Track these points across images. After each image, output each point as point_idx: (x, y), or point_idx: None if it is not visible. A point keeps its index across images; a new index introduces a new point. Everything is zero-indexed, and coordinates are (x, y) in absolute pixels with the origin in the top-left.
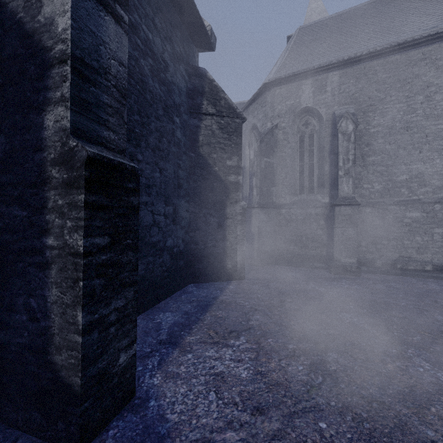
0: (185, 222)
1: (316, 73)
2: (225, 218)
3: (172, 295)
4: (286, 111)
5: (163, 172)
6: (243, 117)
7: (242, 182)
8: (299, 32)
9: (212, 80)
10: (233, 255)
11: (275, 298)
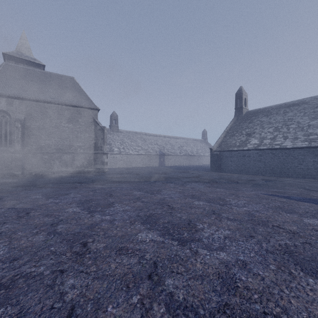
0: None
1: (8, 97)
2: None
3: None
4: None
5: None
6: None
7: None
8: (4, 66)
9: None
10: None
11: None
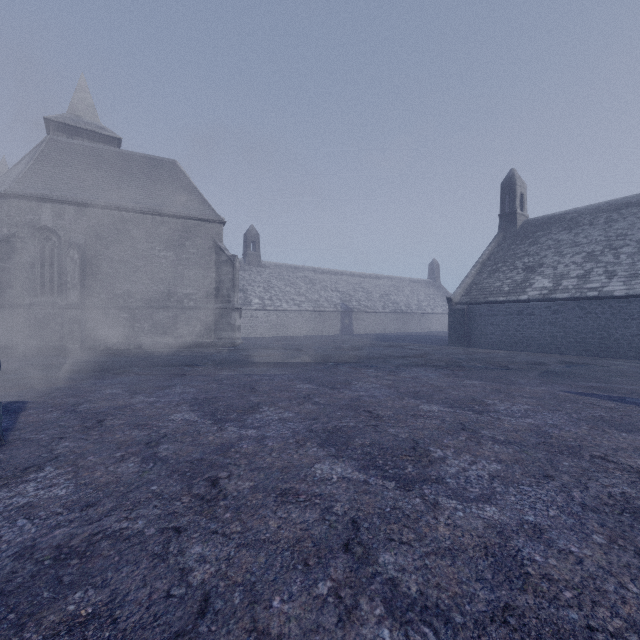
0: None
1: (55, 202)
2: None
3: None
4: (25, 224)
5: None
6: None
7: None
8: (49, 143)
9: None
10: None
11: None
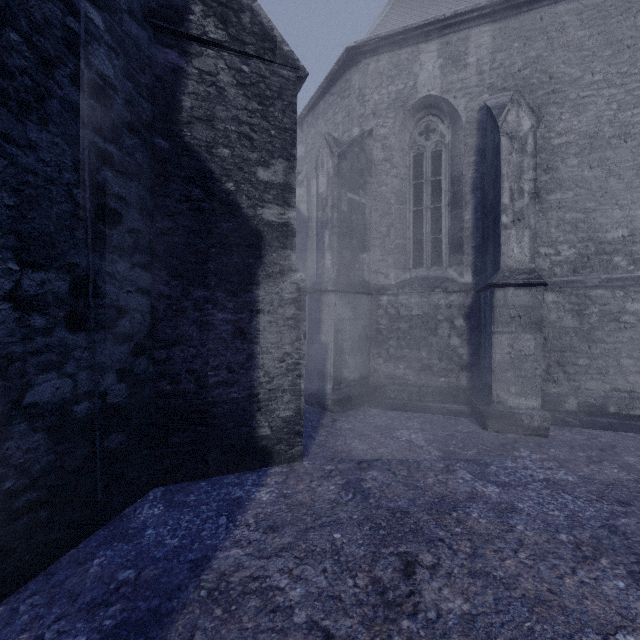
0: (136, 322)
1: (448, 27)
2: (253, 312)
3: (63, 555)
4: (388, 105)
5: (7, 149)
6: (298, 66)
7: (306, 247)
8: None
9: None
10: (274, 402)
11: (386, 549)
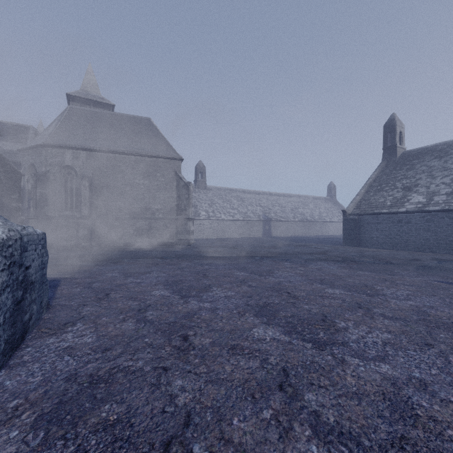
0: None
1: (74, 149)
2: None
3: None
4: (55, 164)
5: None
6: (22, 174)
7: (23, 199)
8: (69, 110)
9: (1, 154)
10: None
11: None
